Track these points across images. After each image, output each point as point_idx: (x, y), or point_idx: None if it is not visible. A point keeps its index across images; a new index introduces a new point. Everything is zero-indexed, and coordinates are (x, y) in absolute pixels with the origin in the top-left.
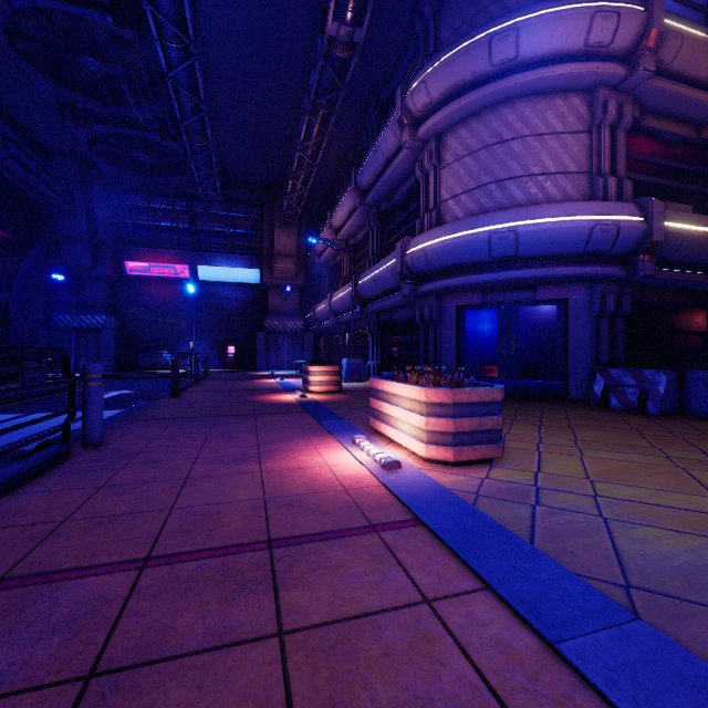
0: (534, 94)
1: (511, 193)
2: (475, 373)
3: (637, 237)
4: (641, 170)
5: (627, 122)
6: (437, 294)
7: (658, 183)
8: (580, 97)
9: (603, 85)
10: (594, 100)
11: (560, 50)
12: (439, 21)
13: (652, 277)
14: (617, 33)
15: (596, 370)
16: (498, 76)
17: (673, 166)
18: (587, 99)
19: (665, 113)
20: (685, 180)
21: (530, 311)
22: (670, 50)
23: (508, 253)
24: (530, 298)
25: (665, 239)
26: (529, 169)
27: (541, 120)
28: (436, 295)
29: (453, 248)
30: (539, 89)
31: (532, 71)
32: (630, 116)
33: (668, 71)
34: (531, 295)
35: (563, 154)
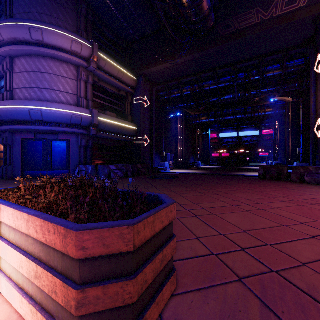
0: (55, 58)
1: (45, 94)
2: (32, 168)
3: (89, 121)
4: (100, 99)
5: (91, 82)
6: (11, 132)
7: (106, 104)
8: (74, 67)
9: (81, 66)
10: (78, 70)
11: (62, 47)
12: (12, 3)
13: (95, 135)
14: (82, 51)
15: (77, 165)
16: (36, 45)
17: (111, 100)
18: (77, 68)
19: (107, 82)
20: (116, 105)
21: (56, 143)
22: (103, 64)
23: (39, 119)
24: (56, 138)
25: (100, 123)
26: (52, 87)
27: (58, 69)
28: (10, 132)
29: (12, 112)
30: (56, 57)
31: (50, 50)
32: (91, 80)
33: (104, 70)
34: (56, 137)
35: (67, 85)
